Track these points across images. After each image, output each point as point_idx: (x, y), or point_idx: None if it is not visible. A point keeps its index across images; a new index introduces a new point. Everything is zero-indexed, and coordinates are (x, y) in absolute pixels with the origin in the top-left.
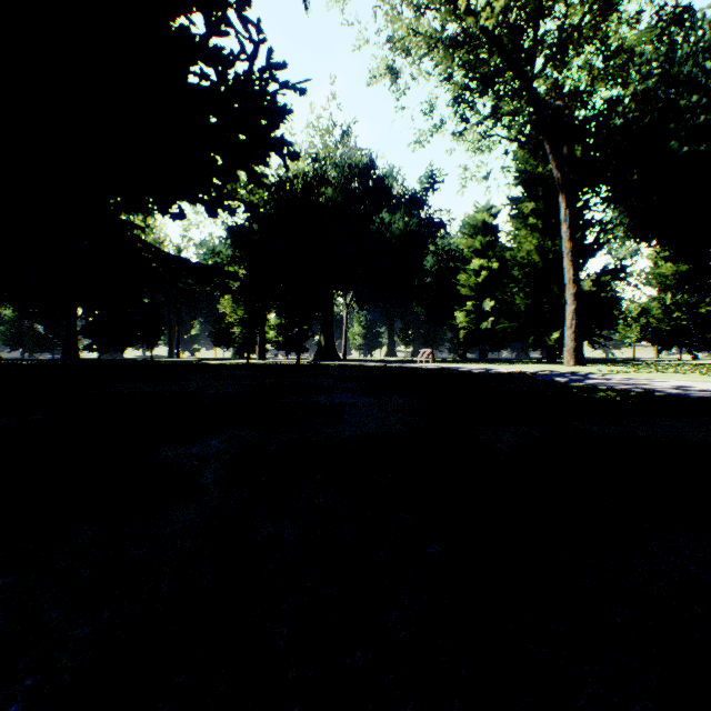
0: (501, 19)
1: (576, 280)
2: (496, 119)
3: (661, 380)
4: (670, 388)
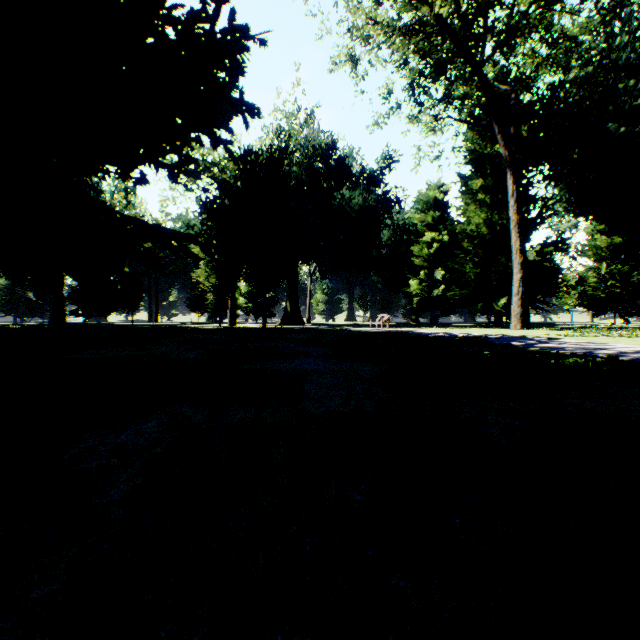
0: (453, 8)
1: (522, 250)
2: (447, 103)
3: (613, 344)
4: (629, 352)
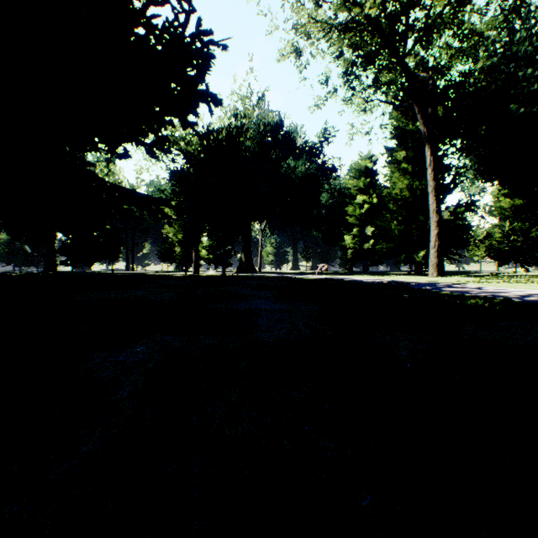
0: (381, 9)
1: (438, 211)
2: (376, 87)
3: (511, 289)
4: (522, 295)
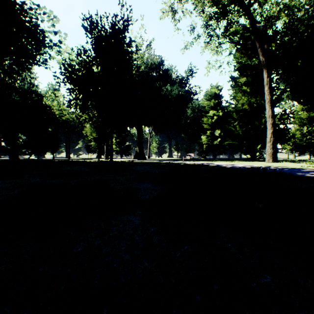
0: None
1: (273, 116)
2: (226, 35)
3: None
4: None
